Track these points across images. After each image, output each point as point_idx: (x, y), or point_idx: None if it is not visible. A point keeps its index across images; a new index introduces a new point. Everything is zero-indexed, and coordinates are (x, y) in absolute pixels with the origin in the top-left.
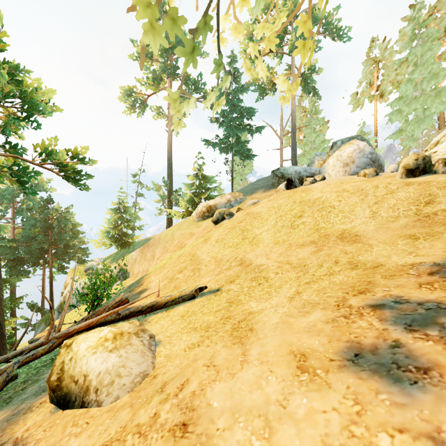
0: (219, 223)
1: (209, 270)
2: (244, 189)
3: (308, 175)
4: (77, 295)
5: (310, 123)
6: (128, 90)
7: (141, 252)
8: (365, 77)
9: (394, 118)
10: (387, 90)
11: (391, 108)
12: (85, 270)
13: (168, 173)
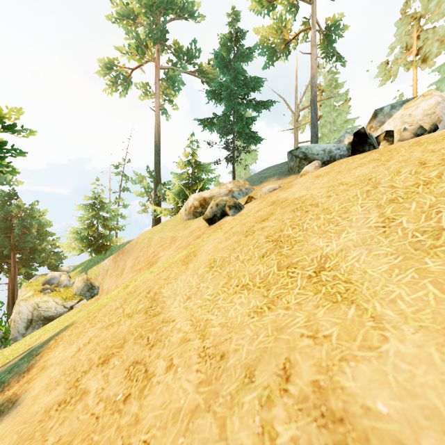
0: (216, 222)
1: (172, 412)
2: (249, 179)
3: (343, 154)
4: (25, 319)
5: (329, 100)
6: (108, 62)
7: (114, 261)
8: (399, 41)
9: (444, 87)
10: (433, 52)
11: (440, 73)
12: (43, 283)
13: (156, 161)
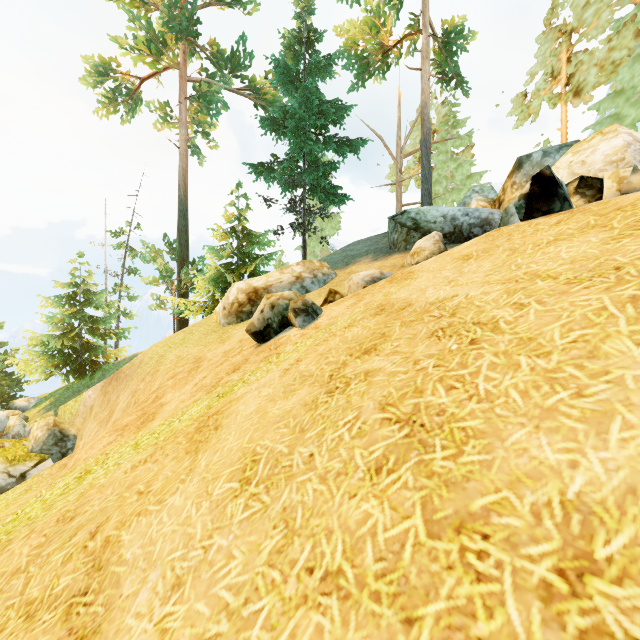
0: (270, 338)
1: None
2: (329, 258)
3: (474, 222)
4: None
5: (445, 144)
6: (100, 64)
7: (103, 392)
8: (542, 64)
9: None
10: (590, 82)
11: (599, 113)
12: None
13: (180, 227)
